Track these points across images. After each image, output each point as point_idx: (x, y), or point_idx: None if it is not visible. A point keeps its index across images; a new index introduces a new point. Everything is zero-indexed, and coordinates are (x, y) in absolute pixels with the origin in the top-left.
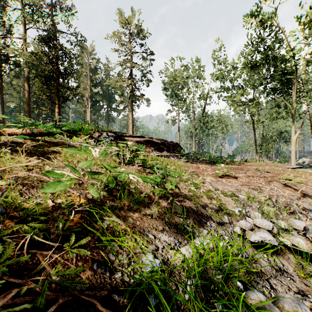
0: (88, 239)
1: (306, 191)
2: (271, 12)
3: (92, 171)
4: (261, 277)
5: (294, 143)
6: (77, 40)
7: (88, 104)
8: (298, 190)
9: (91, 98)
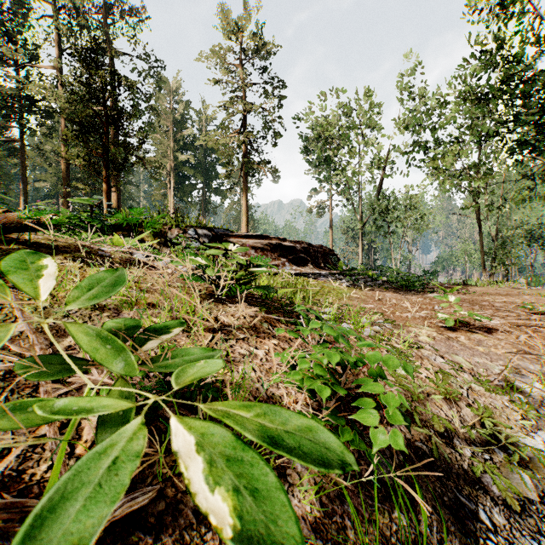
0: None
1: None
2: None
3: (56, 357)
4: None
5: None
6: (150, 67)
7: (171, 182)
8: None
9: (176, 171)
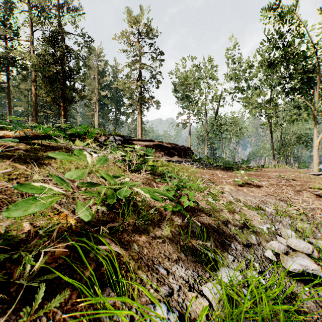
0: (65, 295)
1: None
2: (291, 5)
3: (88, 182)
4: (306, 321)
5: (316, 147)
6: (85, 41)
7: (96, 108)
8: None
9: (99, 101)
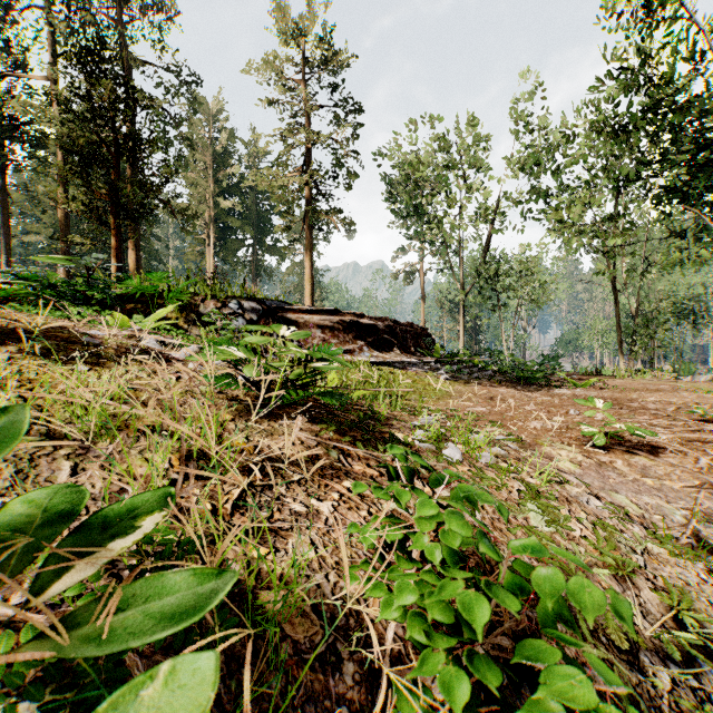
0: None
1: None
2: None
3: None
4: None
5: None
6: (181, 81)
7: (210, 237)
8: None
9: (217, 222)
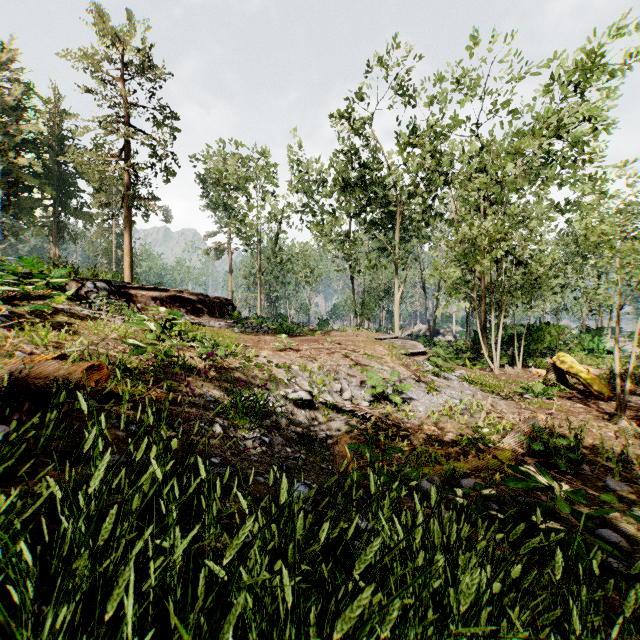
0: (172, 379)
1: (362, 360)
2: (368, 116)
3: (148, 343)
4: None
5: (398, 304)
6: None
7: None
8: (354, 360)
9: (8, 177)
